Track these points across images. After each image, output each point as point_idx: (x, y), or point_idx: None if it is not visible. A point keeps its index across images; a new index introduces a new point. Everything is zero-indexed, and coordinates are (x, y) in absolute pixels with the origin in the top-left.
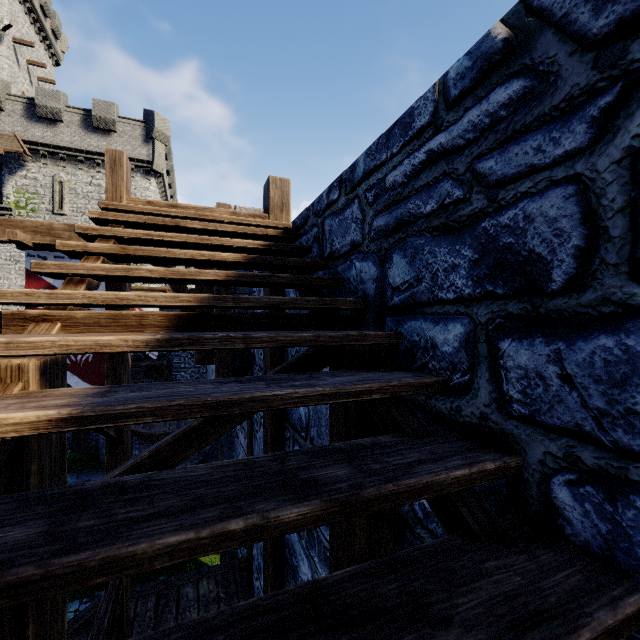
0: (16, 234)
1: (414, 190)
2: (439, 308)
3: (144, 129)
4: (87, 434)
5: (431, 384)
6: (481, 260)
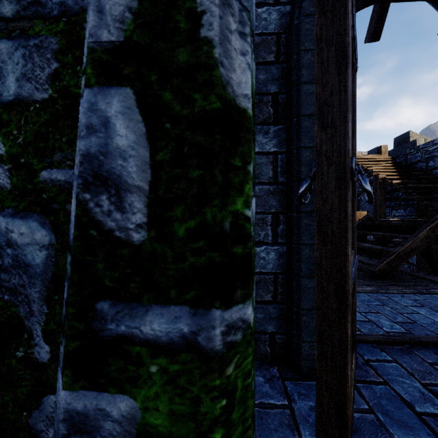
0: None
1: (434, 152)
2: None
3: None
4: None
5: (437, 177)
6: None
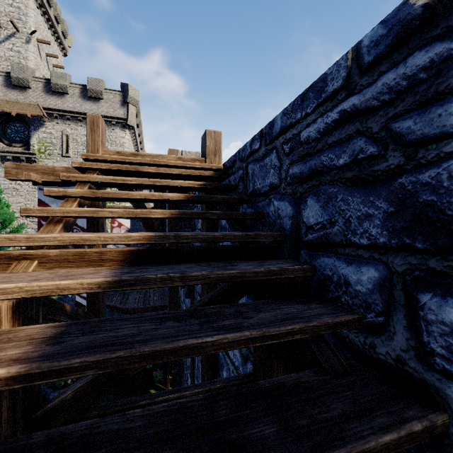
0: (30, 175)
1: (327, 145)
2: (352, 250)
3: (121, 96)
4: (84, 306)
5: (347, 322)
6: (397, 213)
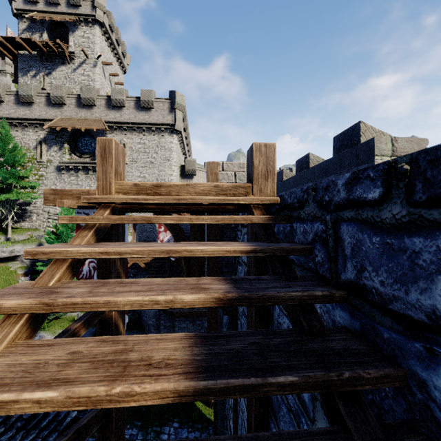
0: (63, 202)
1: None
2: None
3: (170, 104)
4: None
5: None
6: None
